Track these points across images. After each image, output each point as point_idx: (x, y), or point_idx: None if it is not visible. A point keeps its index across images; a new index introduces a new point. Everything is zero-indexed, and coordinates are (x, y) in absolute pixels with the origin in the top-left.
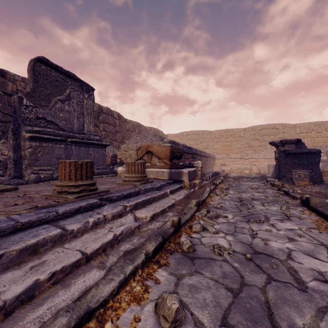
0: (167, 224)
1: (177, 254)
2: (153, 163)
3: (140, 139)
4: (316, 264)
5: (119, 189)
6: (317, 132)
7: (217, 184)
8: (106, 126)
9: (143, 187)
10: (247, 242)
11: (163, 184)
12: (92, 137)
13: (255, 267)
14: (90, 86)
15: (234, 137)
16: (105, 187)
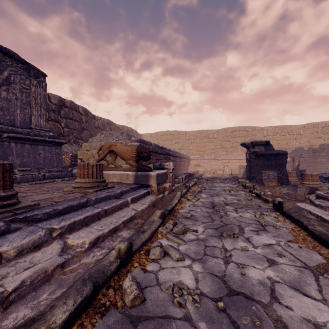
0: (110, 255)
1: (112, 315)
2: (117, 165)
3: (104, 137)
4: (309, 307)
5: (57, 200)
6: (281, 136)
7: (189, 186)
8: (69, 122)
9: (94, 196)
10: (219, 272)
11: (124, 190)
12: (42, 133)
13: (230, 326)
14: (40, 71)
15: (208, 138)
16: (41, 197)
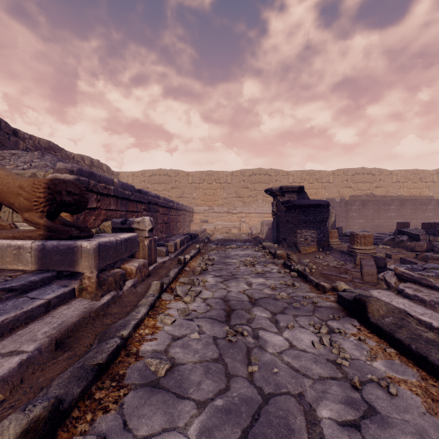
0: None
1: None
2: (4, 223)
3: None
4: None
5: None
6: (309, 183)
7: (186, 261)
8: None
9: None
10: None
11: None
12: None
13: None
14: None
15: (219, 182)
16: None
